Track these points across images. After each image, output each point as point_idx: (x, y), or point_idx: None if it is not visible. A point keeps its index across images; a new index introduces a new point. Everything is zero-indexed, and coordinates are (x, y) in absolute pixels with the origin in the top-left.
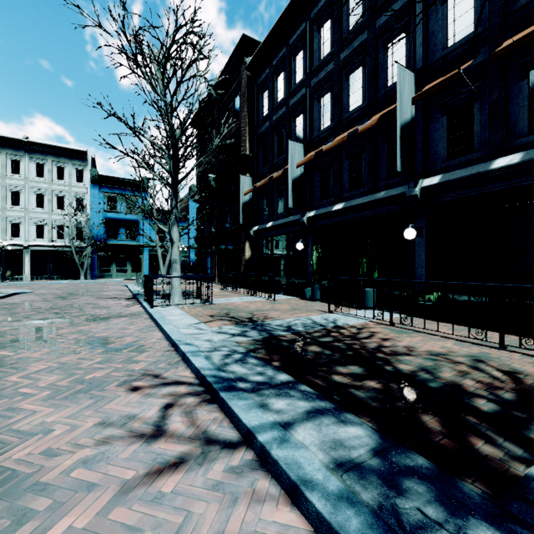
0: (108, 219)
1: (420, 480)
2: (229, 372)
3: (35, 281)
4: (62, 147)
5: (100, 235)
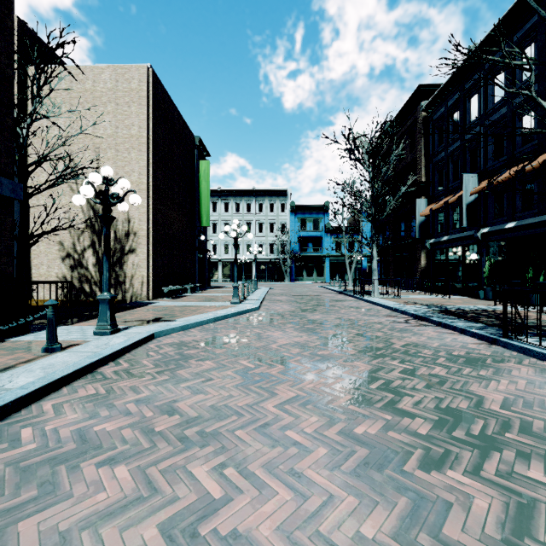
0: (301, 237)
1: (493, 329)
2: (427, 315)
3: (260, 283)
4: (274, 189)
5: (296, 250)
